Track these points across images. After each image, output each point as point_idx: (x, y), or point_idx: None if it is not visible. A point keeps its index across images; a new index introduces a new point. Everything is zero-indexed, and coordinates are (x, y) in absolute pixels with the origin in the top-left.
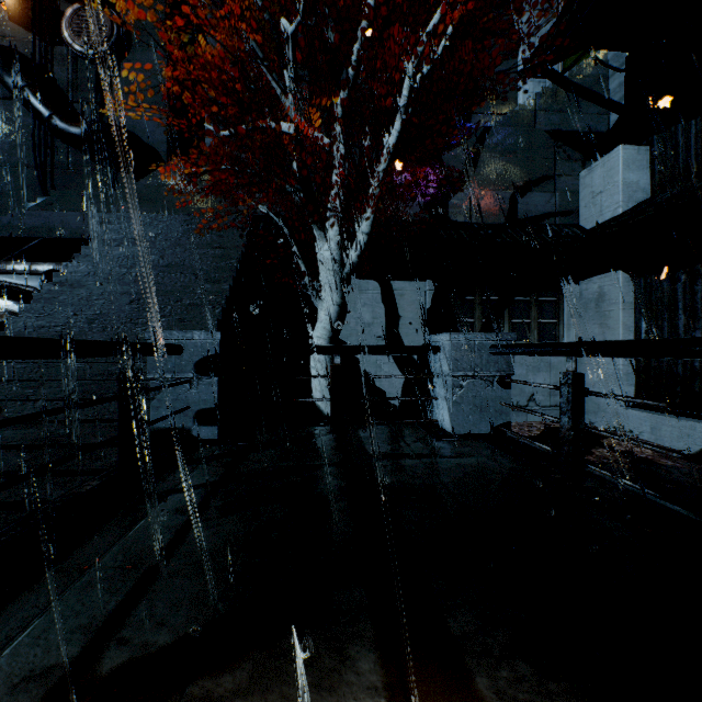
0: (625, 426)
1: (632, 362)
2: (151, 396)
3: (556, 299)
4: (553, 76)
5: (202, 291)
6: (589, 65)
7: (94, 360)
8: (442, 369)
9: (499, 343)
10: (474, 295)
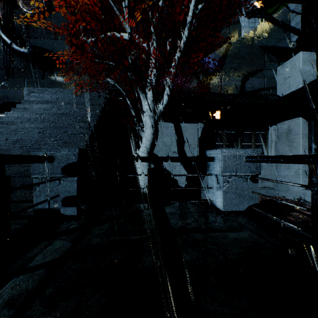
0: (304, 198)
1: (307, 165)
2: (34, 188)
3: (264, 133)
4: (265, 15)
5: (79, 127)
6: (280, 14)
7: (13, 165)
8: (215, 170)
9: (251, 155)
10: (222, 130)
